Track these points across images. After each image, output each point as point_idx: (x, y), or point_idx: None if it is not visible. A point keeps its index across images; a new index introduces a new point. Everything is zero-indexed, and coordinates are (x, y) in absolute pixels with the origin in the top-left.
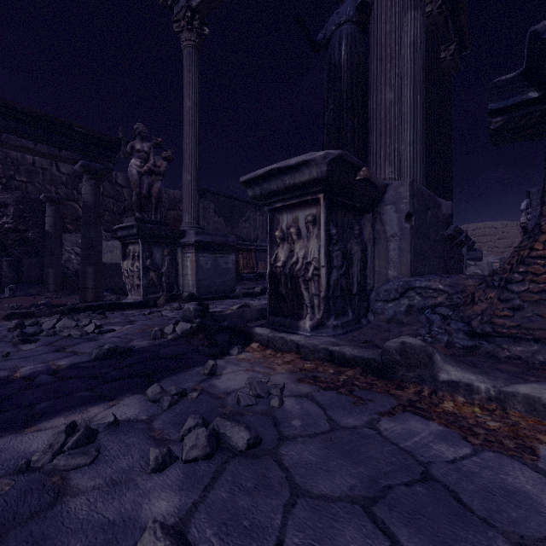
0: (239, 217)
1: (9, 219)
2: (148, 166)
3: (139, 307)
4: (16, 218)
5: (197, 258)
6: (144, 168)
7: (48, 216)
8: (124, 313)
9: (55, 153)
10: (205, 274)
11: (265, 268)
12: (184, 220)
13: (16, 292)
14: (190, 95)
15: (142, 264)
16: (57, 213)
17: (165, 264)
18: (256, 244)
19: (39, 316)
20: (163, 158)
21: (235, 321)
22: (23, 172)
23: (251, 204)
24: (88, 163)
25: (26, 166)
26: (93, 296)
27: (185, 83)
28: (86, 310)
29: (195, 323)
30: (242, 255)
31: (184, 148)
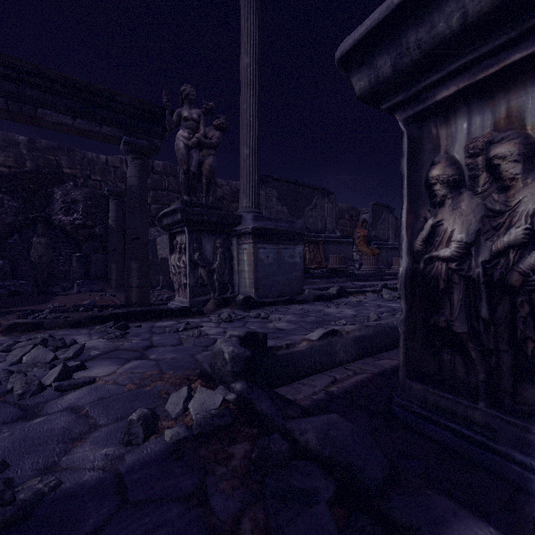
0: (304, 205)
1: (79, 215)
2: (197, 137)
3: (179, 315)
4: (85, 214)
5: (255, 251)
6: (192, 140)
7: (111, 210)
8: (155, 326)
9: (95, 129)
10: (265, 270)
11: (338, 262)
12: (241, 204)
13: (82, 287)
14: (248, 50)
15: (188, 258)
16: (119, 207)
17: (216, 257)
18: (324, 235)
19: (49, 327)
20: (215, 127)
21: (341, 435)
22: (97, 172)
23: (318, 190)
24: (131, 139)
25: (100, 166)
26: (137, 296)
27: (242, 36)
28: (110, 320)
29: (233, 393)
30: (308, 248)
31: (241, 115)
